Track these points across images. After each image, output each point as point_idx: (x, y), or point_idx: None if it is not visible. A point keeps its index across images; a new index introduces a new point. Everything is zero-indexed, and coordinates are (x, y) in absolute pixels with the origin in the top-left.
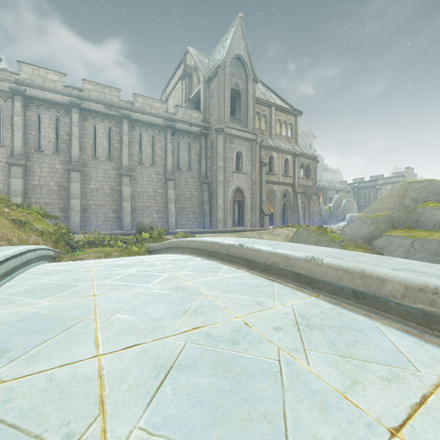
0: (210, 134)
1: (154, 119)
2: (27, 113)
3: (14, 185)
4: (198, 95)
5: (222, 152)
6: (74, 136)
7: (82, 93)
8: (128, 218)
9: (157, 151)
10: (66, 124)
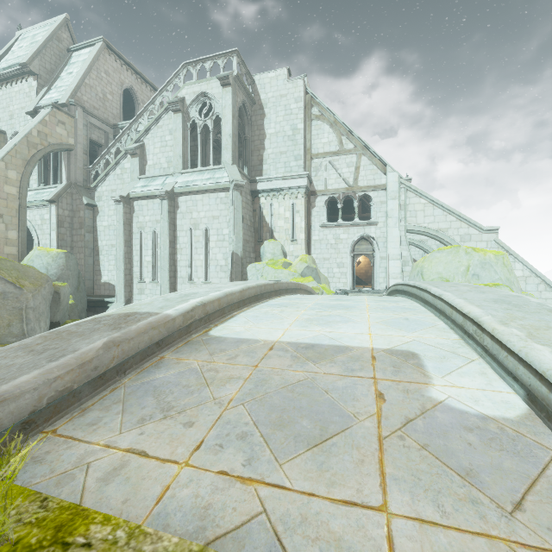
0: None
1: None
2: None
3: None
4: None
5: None
6: None
7: None
8: None
9: None
10: None
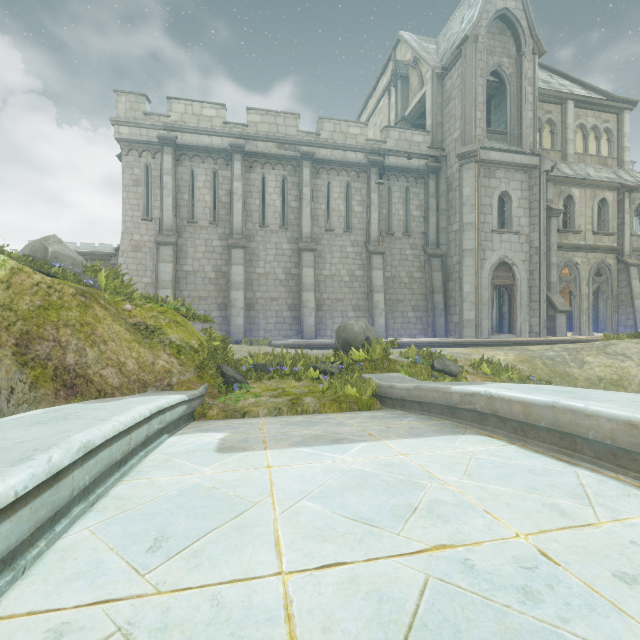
0: (444, 168)
1: (349, 156)
2: (178, 169)
3: (162, 272)
4: (420, 106)
5: (472, 195)
6: (236, 196)
7: (246, 129)
8: (310, 318)
9: (354, 208)
10: (225, 179)
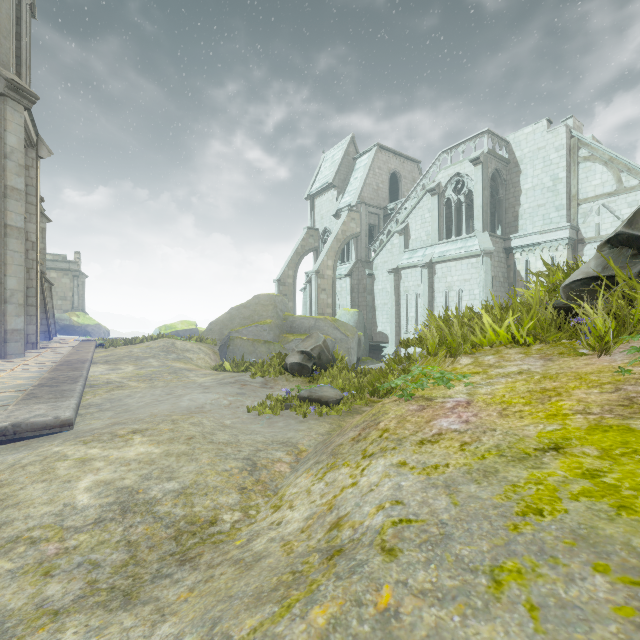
0: None
1: None
2: None
3: None
4: None
5: (21, 151)
6: None
7: None
8: None
9: None
10: None
